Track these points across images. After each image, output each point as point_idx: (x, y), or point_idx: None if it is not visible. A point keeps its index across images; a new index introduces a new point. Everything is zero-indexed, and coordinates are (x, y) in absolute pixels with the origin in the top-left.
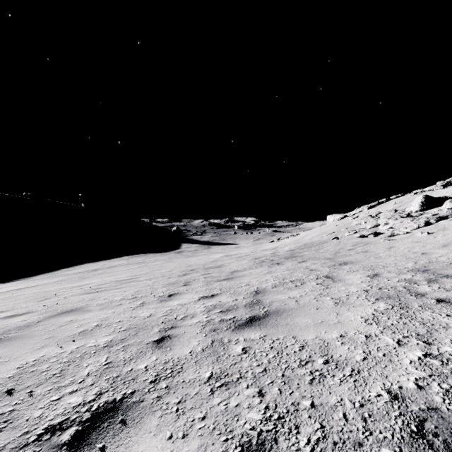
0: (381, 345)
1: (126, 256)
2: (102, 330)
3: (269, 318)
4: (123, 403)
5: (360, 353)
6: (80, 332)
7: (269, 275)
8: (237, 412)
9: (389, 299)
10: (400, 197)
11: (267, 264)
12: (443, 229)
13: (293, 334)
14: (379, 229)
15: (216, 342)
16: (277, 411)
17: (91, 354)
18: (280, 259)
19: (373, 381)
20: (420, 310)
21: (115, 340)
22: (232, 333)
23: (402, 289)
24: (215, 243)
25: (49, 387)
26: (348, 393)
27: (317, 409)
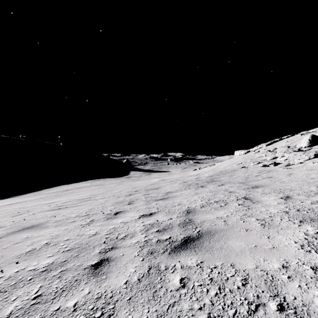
0: None
1: (90, 180)
2: (48, 249)
3: (202, 239)
4: None
5: (317, 295)
6: (27, 252)
7: (196, 196)
8: None
9: (313, 221)
10: (289, 137)
11: (193, 187)
12: None
13: (230, 261)
14: (277, 160)
15: (153, 269)
16: None
17: (26, 281)
18: (203, 183)
19: None
20: None
21: (55, 263)
22: (168, 257)
23: None
24: (154, 171)
25: None
26: None
27: None
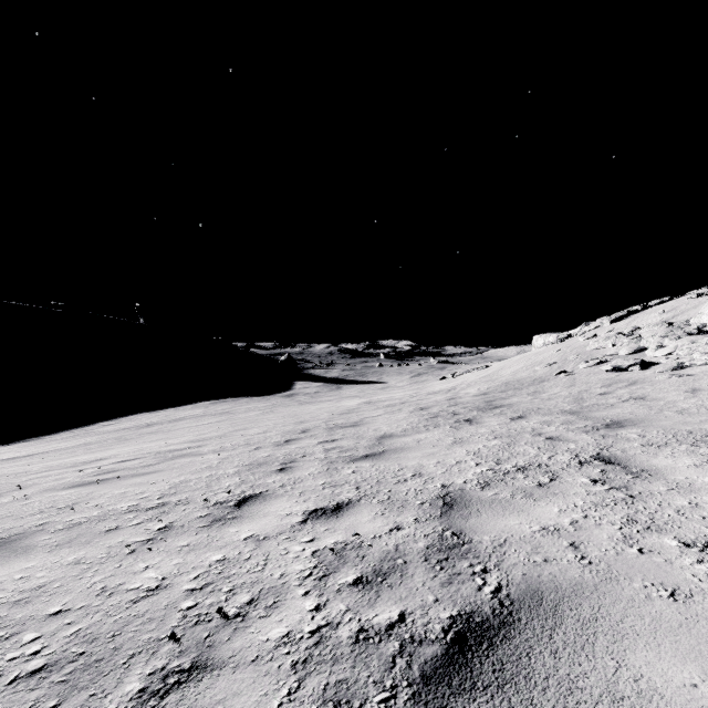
0: None
1: (204, 401)
2: None
3: (522, 634)
4: None
5: None
6: None
7: (460, 448)
8: None
9: None
10: (666, 302)
11: (447, 422)
12: None
13: None
14: (647, 357)
15: None
16: None
17: None
18: (470, 411)
19: None
20: None
21: None
22: None
23: None
24: (349, 381)
25: None
26: None
27: None
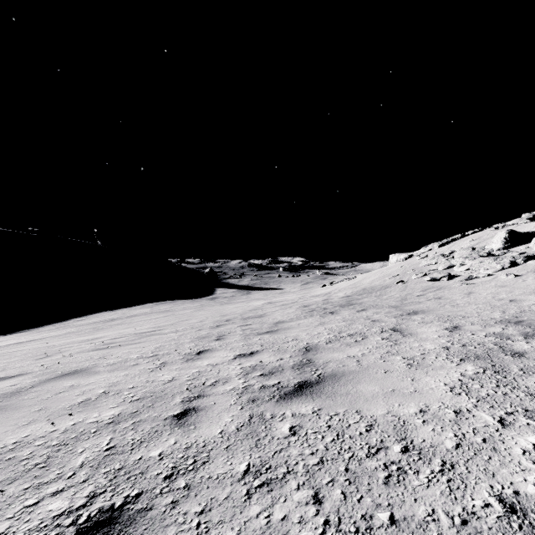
0: (478, 426)
1: (149, 303)
2: (108, 399)
3: (324, 384)
4: (124, 512)
5: (450, 437)
6: (80, 403)
7: (321, 327)
8: (284, 529)
9: (478, 359)
10: (477, 232)
11: (318, 313)
12: (533, 270)
13: (356, 407)
14: (454, 271)
15: (255, 417)
16: (341, 529)
17: (90, 433)
18: (334, 307)
19: (475, 481)
20: (522, 375)
21: (124, 414)
22: (276, 405)
23: (492, 347)
24: (256, 287)
25: (27, 484)
26: (442, 501)
27: (399, 527)
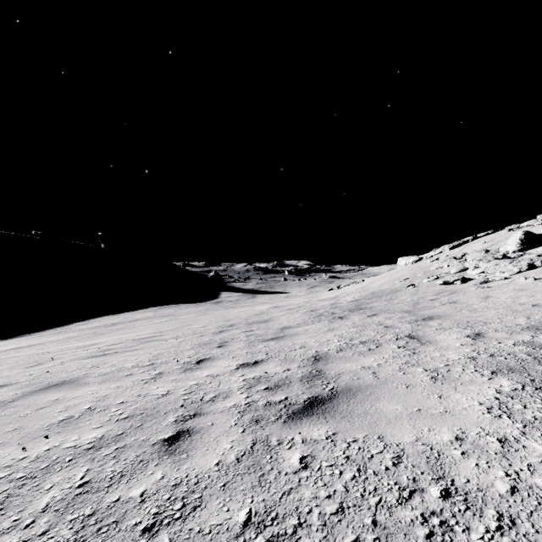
0: (533, 461)
1: (153, 306)
2: (93, 417)
3: (337, 400)
4: None
5: (501, 476)
6: (60, 421)
7: (331, 333)
8: None
9: (512, 372)
10: (489, 235)
11: (327, 318)
12: None
13: (378, 432)
14: (467, 274)
15: (259, 444)
16: None
17: (64, 463)
18: (343, 312)
19: None
20: None
21: (107, 437)
22: (283, 428)
23: (526, 357)
24: (261, 291)
25: None
26: None
27: None
